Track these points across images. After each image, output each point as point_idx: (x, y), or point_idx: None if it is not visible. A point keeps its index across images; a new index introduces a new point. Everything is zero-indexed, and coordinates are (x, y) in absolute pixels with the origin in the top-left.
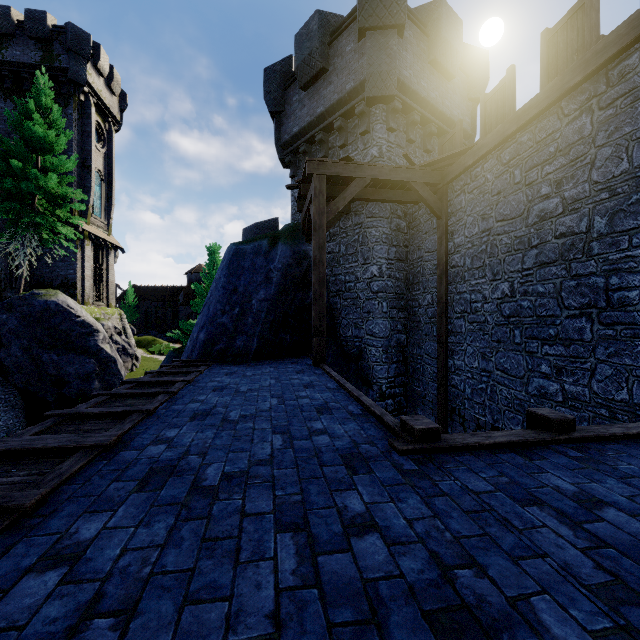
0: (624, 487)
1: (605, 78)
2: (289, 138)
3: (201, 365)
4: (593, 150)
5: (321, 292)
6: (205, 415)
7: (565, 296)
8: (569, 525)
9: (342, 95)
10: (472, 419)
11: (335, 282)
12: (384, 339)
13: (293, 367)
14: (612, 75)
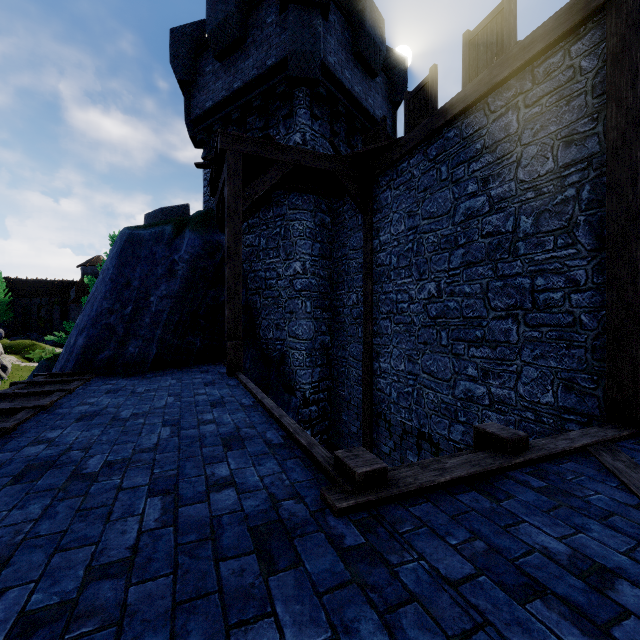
0: (614, 535)
1: (531, 75)
2: (201, 113)
3: (75, 380)
4: (519, 148)
5: (237, 288)
6: (44, 468)
7: (492, 297)
8: (597, 637)
9: (262, 71)
10: (398, 424)
11: (254, 279)
12: (308, 341)
13: (202, 377)
14: (538, 72)
